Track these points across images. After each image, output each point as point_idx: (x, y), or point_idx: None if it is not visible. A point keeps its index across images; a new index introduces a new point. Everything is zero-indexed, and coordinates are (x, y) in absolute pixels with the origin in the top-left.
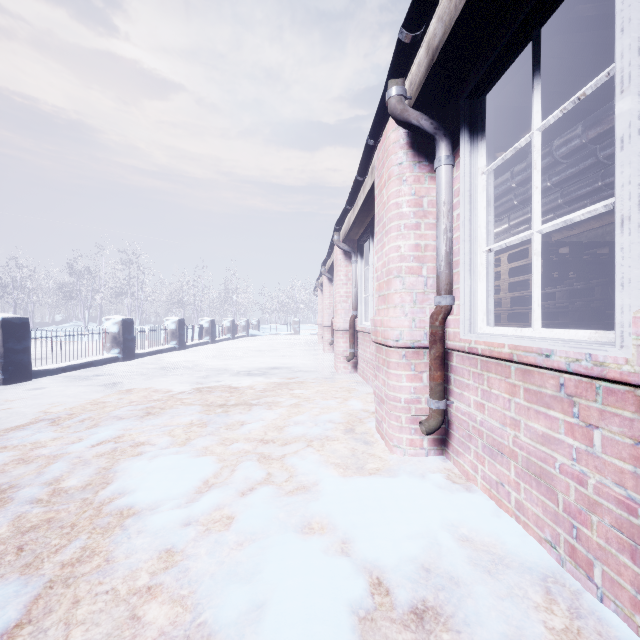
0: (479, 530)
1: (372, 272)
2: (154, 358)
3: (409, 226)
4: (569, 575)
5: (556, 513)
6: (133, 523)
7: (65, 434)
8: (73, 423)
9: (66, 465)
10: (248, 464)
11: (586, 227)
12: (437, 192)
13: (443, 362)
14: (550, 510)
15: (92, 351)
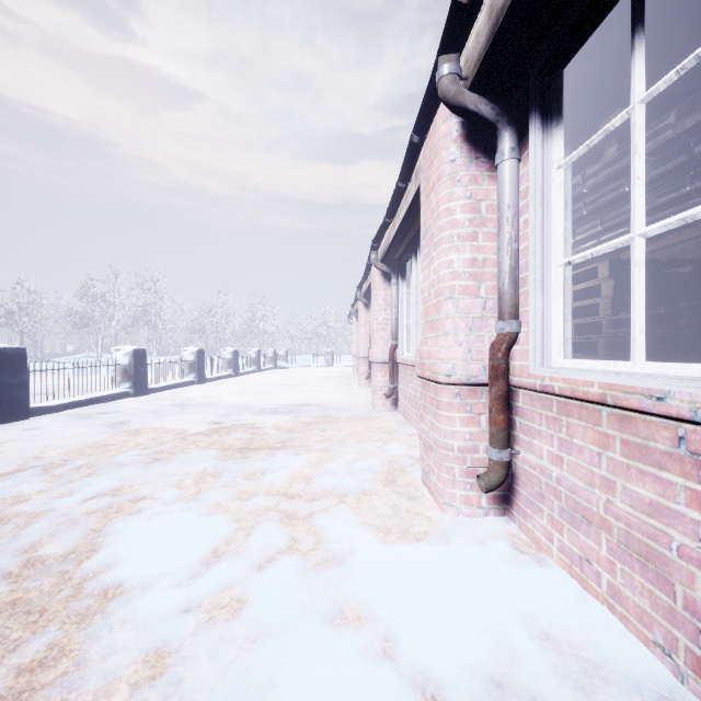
0: (562, 624)
1: (415, 295)
2: (170, 393)
3: (464, 236)
4: (693, 697)
5: (672, 610)
6: (118, 609)
7: (54, 485)
8: (66, 471)
9: (48, 526)
10: (268, 526)
11: (663, 243)
12: (499, 193)
13: (507, 403)
14: (662, 604)
15: (99, 385)
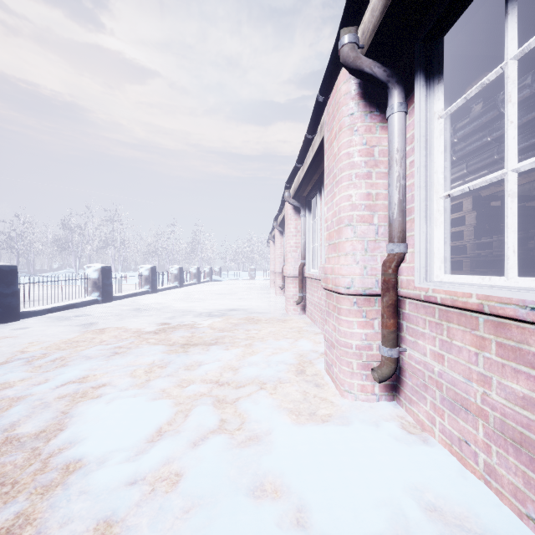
0: (447, 497)
1: (319, 224)
2: (129, 300)
3: (360, 175)
4: None
5: None
6: (76, 481)
7: (34, 374)
8: (44, 363)
9: (26, 409)
10: (202, 409)
11: None
12: (389, 140)
13: (396, 310)
14: (534, 484)
15: (75, 294)
